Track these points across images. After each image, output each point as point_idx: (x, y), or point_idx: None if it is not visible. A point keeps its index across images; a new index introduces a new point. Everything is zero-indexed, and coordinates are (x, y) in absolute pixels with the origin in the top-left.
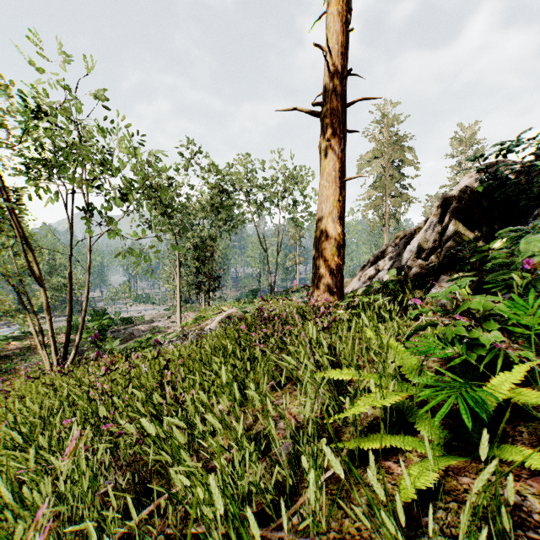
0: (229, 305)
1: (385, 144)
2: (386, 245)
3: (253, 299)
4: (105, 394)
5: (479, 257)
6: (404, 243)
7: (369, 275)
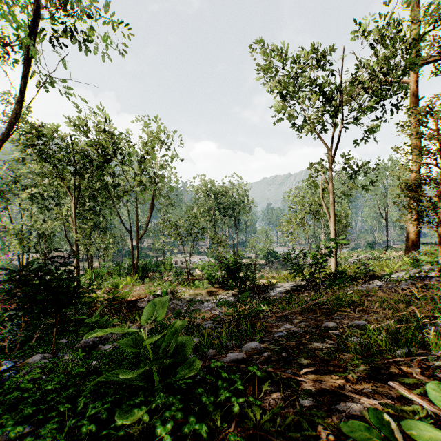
0: (355, 253)
1: None
2: None
3: (371, 250)
4: None
5: None
6: None
7: None
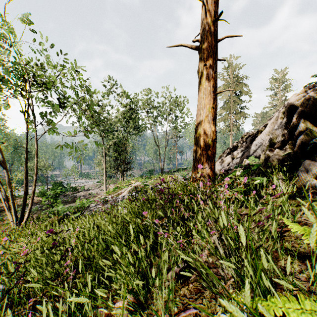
0: (136, 180)
1: (230, 82)
2: (236, 142)
3: (150, 175)
4: None
5: None
6: (250, 140)
7: (227, 161)
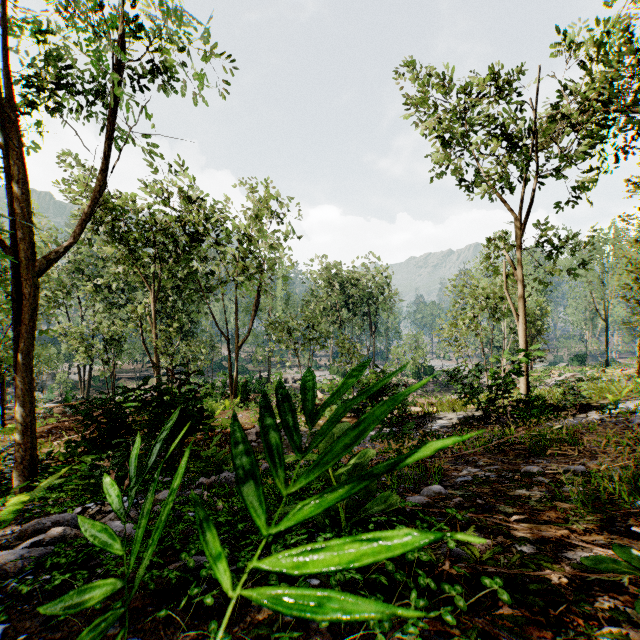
0: (556, 370)
1: None
2: None
3: (581, 365)
4: None
5: None
6: None
7: None
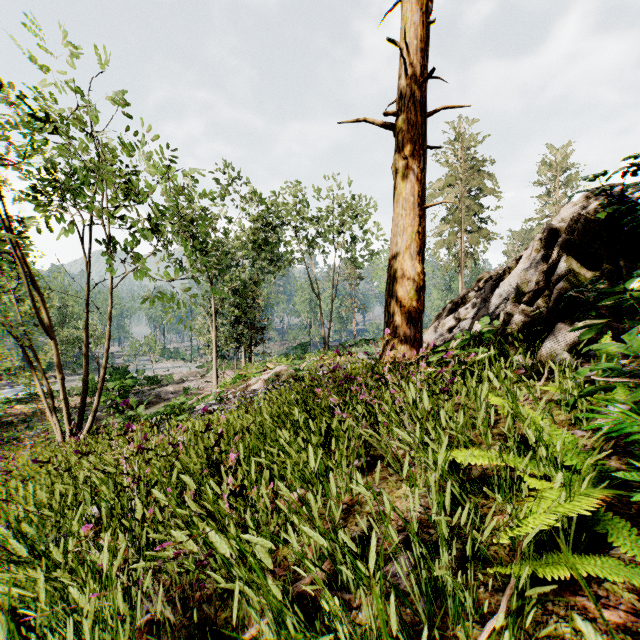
0: (275, 362)
1: (460, 170)
2: (466, 289)
3: (303, 354)
4: (138, 480)
5: (612, 300)
6: (491, 286)
7: (448, 325)
